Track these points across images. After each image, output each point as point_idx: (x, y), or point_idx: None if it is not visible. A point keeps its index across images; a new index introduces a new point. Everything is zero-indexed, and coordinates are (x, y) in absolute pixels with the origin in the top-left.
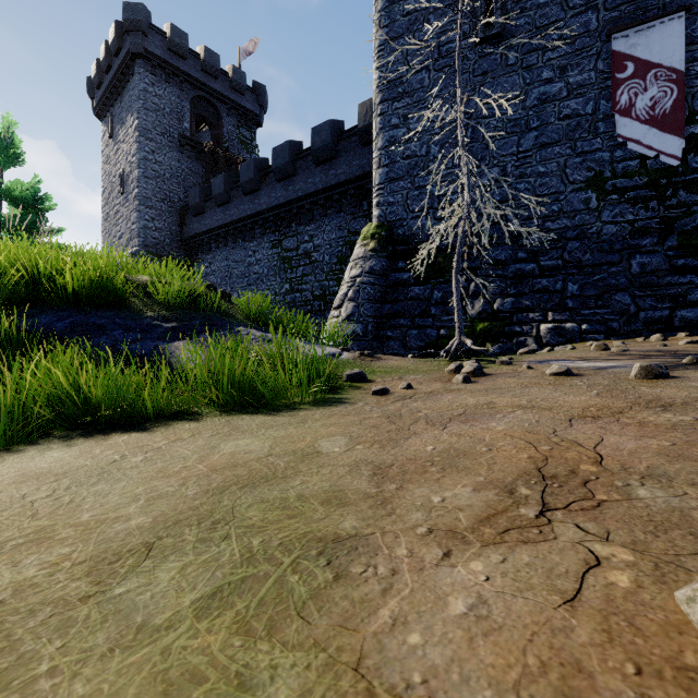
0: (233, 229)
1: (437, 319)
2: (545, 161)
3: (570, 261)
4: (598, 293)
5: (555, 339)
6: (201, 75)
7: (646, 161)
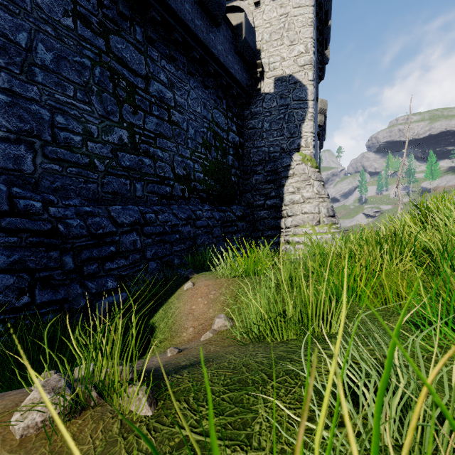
0: None
1: None
2: None
3: None
4: None
5: None
6: None
7: None
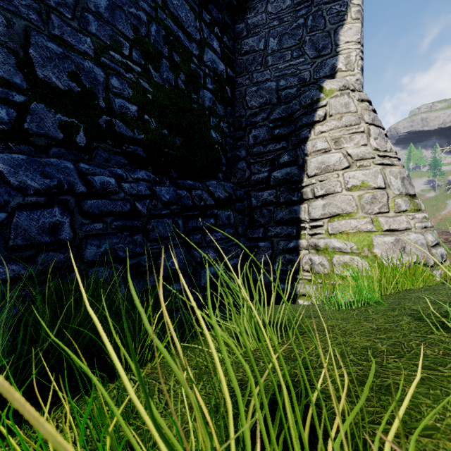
0: None
1: None
2: None
3: None
4: None
5: None
6: None
7: None
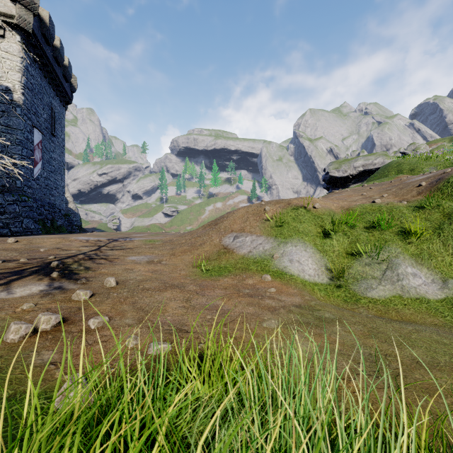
0: None
1: None
2: None
3: None
4: None
5: None
6: None
7: None
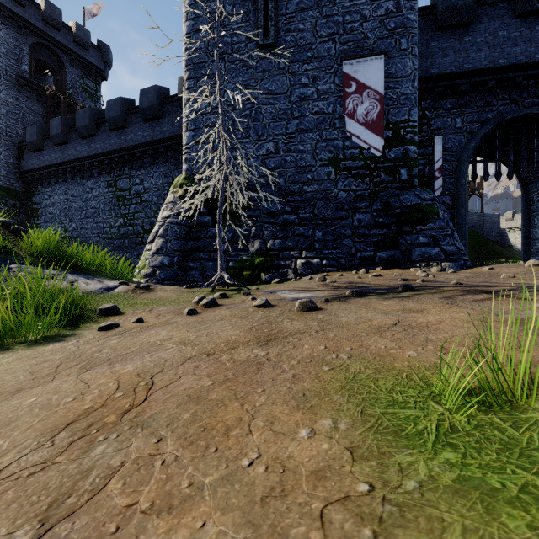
0: (72, 167)
1: (228, 253)
2: (303, 143)
3: (318, 215)
4: (334, 239)
5: (306, 271)
6: (41, 24)
7: (363, 151)
